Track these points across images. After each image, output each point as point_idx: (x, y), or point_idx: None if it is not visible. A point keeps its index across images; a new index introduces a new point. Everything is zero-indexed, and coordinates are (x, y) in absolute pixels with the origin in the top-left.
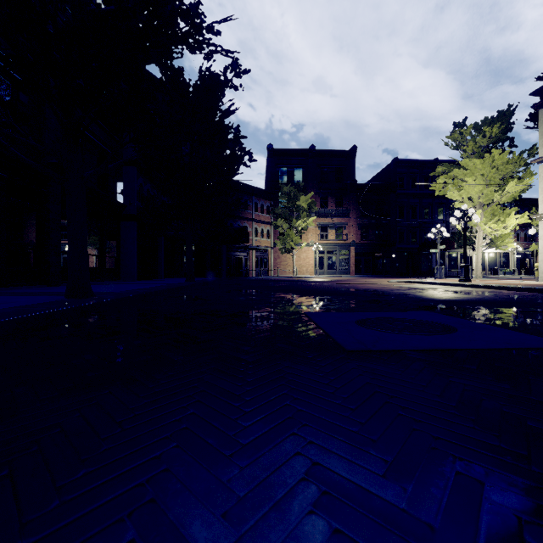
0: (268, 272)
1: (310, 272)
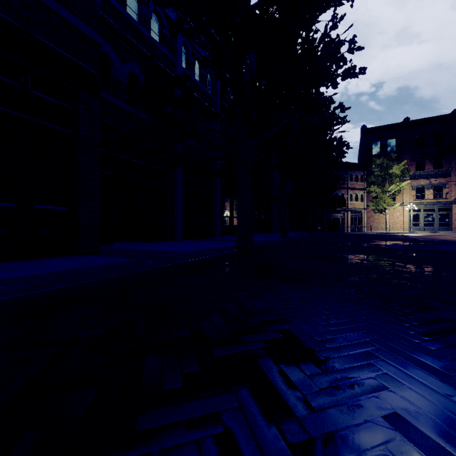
0: (361, 229)
1: (403, 229)
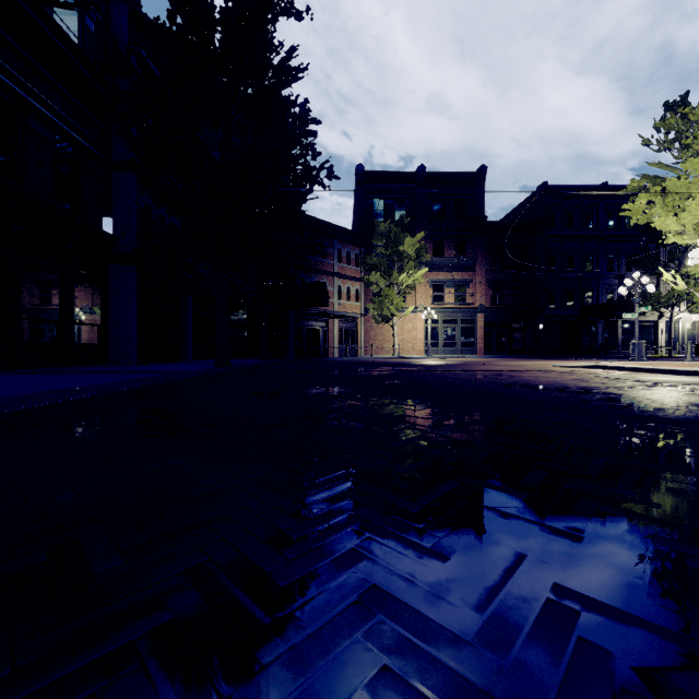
0: (357, 351)
1: (417, 351)
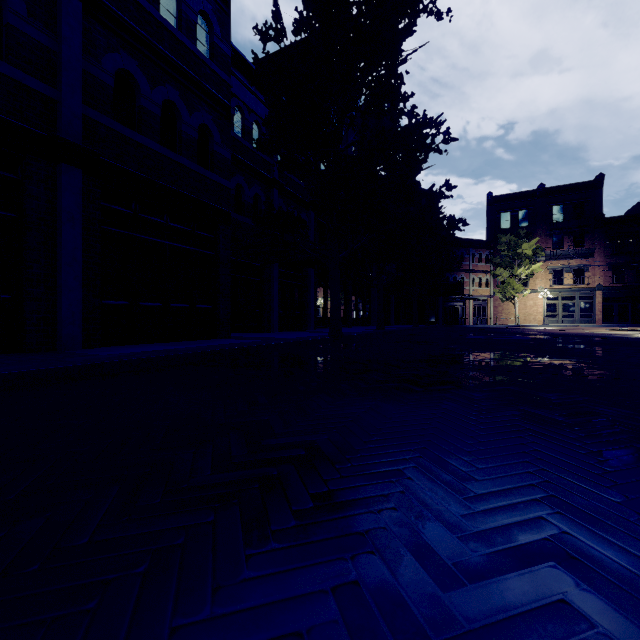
0: (487, 321)
1: (538, 321)
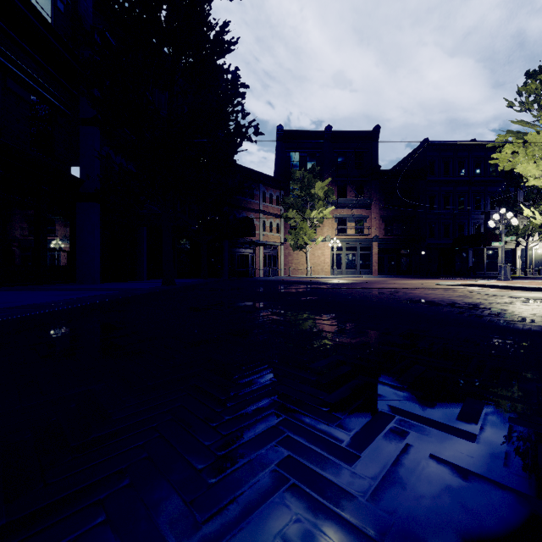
0: (278, 272)
1: (325, 272)
